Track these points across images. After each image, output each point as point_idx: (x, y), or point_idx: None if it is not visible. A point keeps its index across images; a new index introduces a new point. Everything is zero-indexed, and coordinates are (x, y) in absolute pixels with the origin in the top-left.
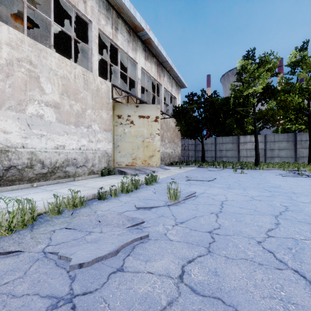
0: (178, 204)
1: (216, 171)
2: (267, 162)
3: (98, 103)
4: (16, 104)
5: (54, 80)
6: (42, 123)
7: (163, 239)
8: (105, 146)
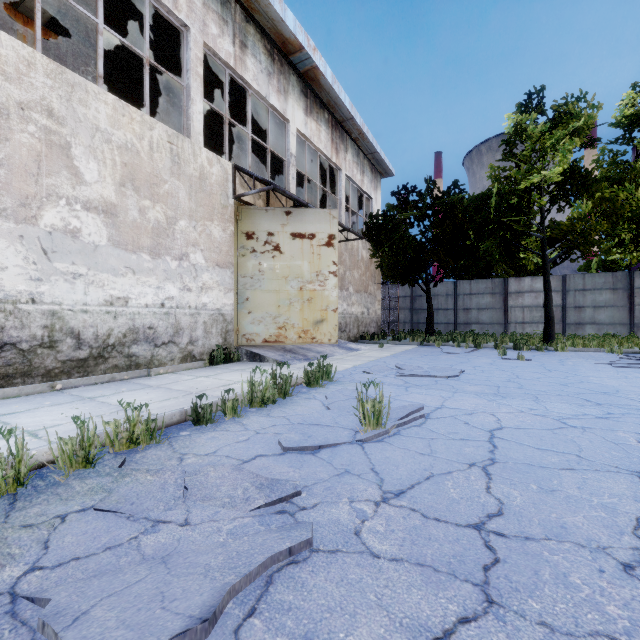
0: (383, 439)
1: (462, 355)
2: (571, 335)
3: (203, 206)
4: (16, 205)
5: (104, 154)
6: (77, 247)
7: (351, 550)
8: (218, 300)
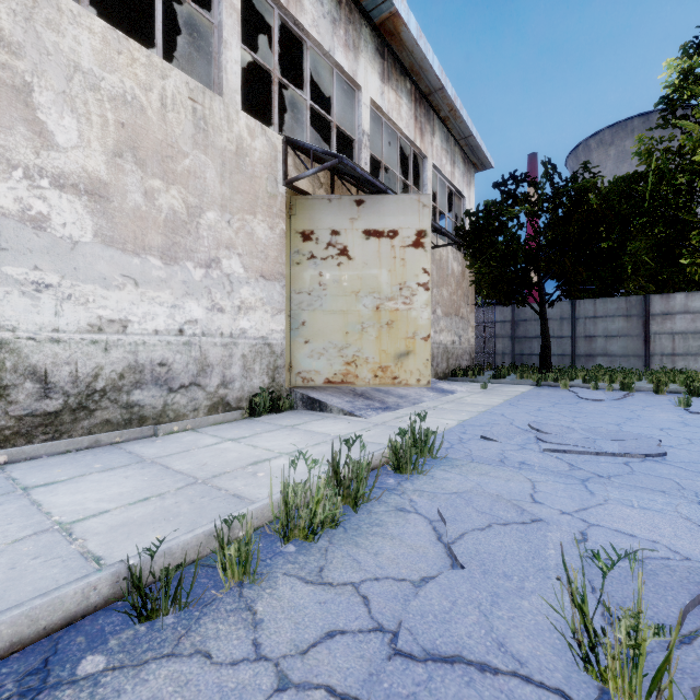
0: None
1: (614, 404)
2: None
3: (241, 194)
4: None
5: (89, 107)
6: (42, 244)
7: None
8: (263, 324)
